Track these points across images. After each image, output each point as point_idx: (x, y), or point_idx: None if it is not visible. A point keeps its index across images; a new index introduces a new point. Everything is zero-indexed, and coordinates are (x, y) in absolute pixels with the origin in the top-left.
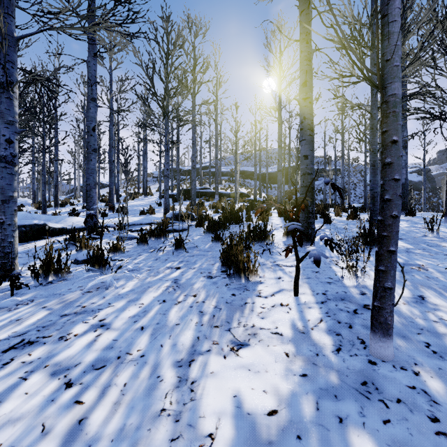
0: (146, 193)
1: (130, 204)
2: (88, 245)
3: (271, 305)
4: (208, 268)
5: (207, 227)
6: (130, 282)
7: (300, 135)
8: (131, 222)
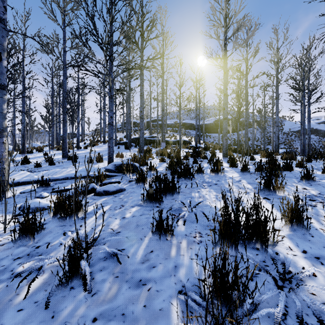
0: (104, 141)
1: (87, 151)
2: None
3: None
4: None
5: (148, 193)
6: None
7: None
8: (64, 175)
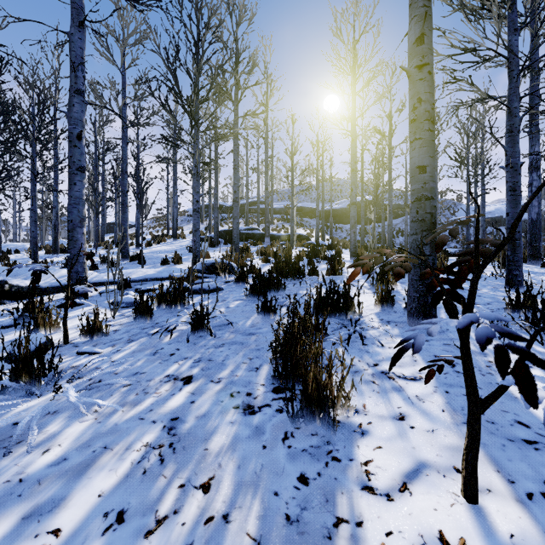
0: (176, 236)
1: (153, 250)
2: (50, 320)
3: (413, 543)
4: (247, 380)
5: (251, 287)
6: (73, 426)
7: (411, 132)
8: (142, 276)
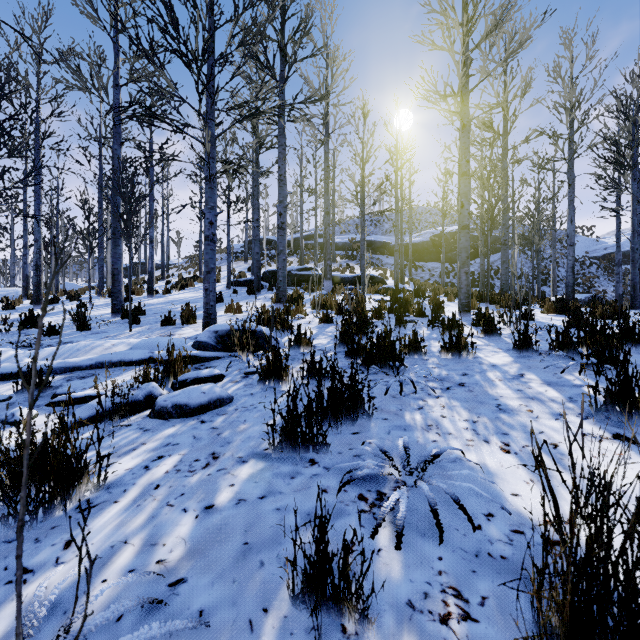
0: None
1: (169, 299)
2: None
3: None
4: None
5: (286, 421)
6: None
7: None
8: (95, 358)
